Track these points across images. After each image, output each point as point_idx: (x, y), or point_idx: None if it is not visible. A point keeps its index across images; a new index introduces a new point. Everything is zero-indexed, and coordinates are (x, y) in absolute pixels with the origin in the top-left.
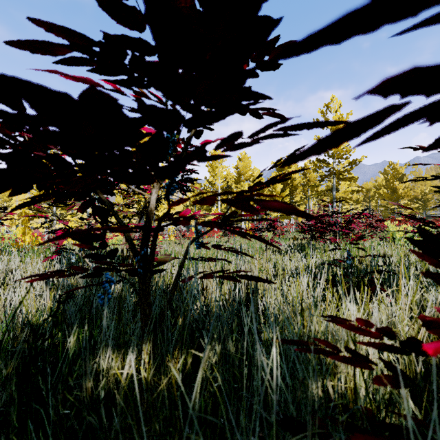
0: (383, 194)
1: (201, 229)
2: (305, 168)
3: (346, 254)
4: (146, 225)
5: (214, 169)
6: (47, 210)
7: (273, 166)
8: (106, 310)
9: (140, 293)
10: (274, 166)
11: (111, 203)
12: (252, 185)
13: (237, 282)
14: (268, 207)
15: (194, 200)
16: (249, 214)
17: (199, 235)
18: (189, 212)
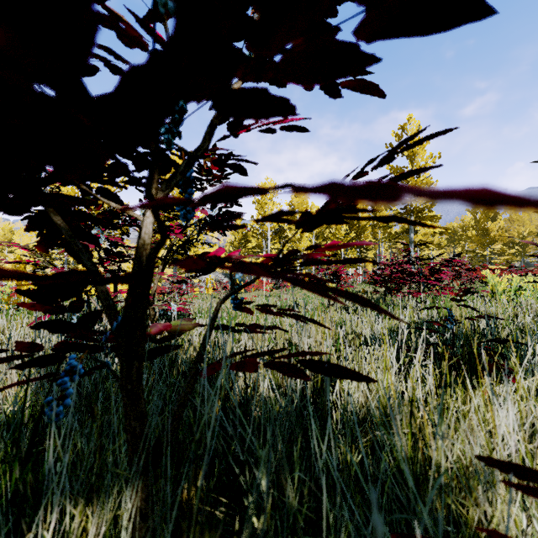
0: (472, 236)
1: (240, 280)
2: (426, 168)
3: (435, 313)
4: (133, 272)
5: (263, 206)
6: (37, 254)
7: (360, 171)
8: (52, 433)
9: (124, 397)
10: (360, 176)
11: (94, 237)
12: (327, 202)
13: (303, 379)
14: (443, 197)
15: (238, 244)
16: (321, 254)
17: (236, 289)
18: (222, 253)
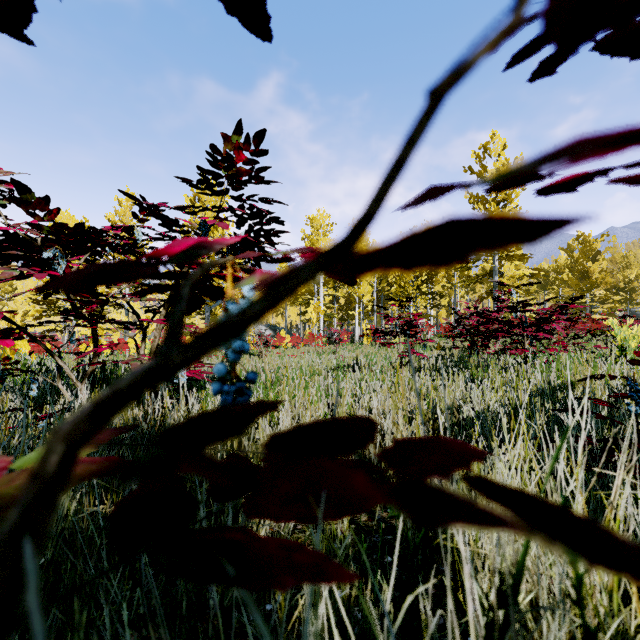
0: (569, 280)
1: None
2: None
3: (553, 377)
4: None
5: (314, 243)
6: None
7: None
8: None
9: None
10: None
11: None
12: None
13: None
14: None
15: None
16: None
17: (170, 353)
18: (192, 242)
